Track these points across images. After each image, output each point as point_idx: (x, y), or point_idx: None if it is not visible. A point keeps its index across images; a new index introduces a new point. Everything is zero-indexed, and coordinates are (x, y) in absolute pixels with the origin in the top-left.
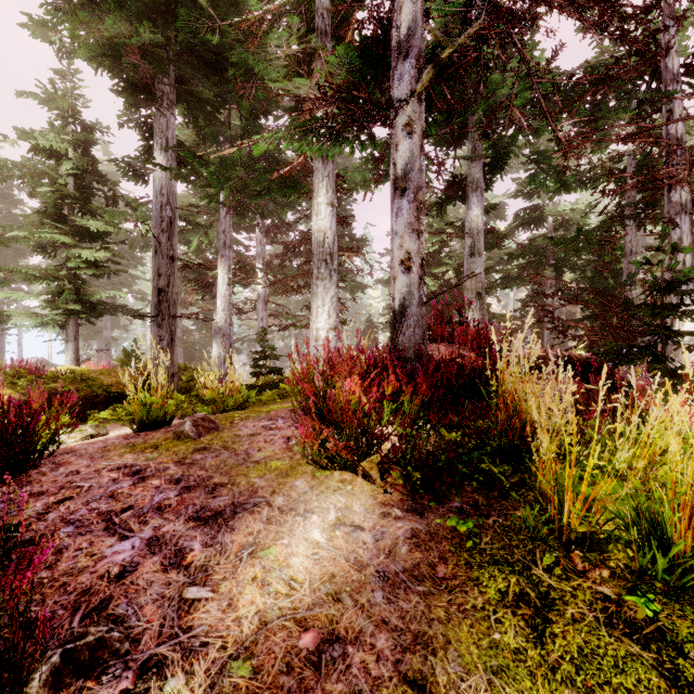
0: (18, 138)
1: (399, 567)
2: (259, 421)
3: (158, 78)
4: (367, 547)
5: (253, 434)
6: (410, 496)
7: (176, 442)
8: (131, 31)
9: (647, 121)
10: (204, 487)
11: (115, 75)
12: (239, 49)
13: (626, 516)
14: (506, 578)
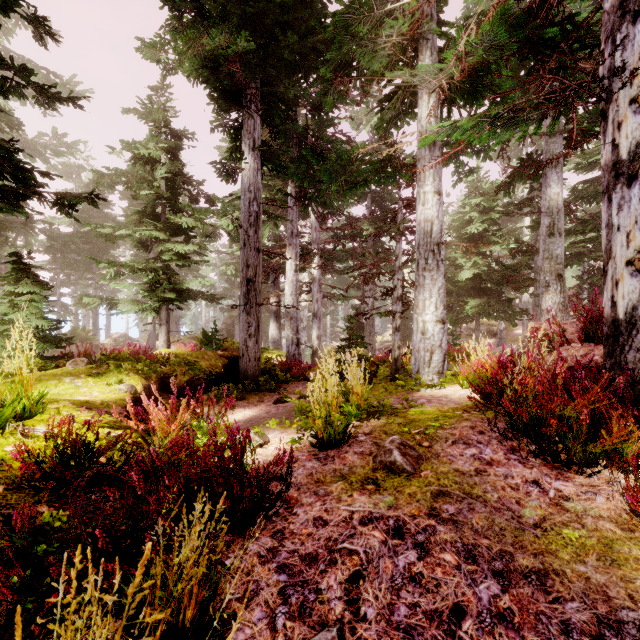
0: (122, 149)
1: None
2: (457, 446)
3: (247, 83)
4: None
5: (477, 471)
6: None
7: (396, 479)
8: (229, 42)
9: None
10: (521, 575)
11: (210, 85)
12: (351, 43)
13: None
14: None
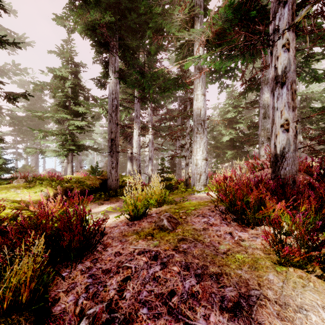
0: (48, 72)
1: None
2: (198, 218)
3: (111, 39)
4: None
5: (204, 229)
6: None
7: (163, 233)
8: (101, 17)
9: None
10: (208, 276)
11: (92, 39)
12: (159, 17)
13: None
14: None
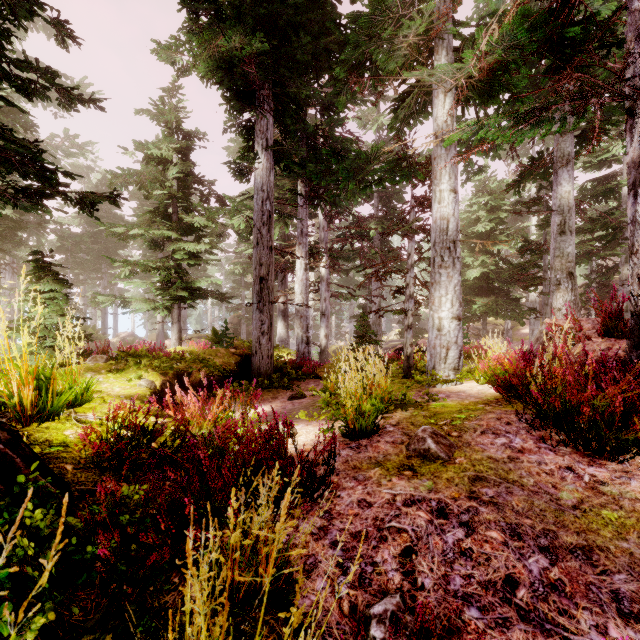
0: (135, 150)
1: None
2: (487, 436)
3: (260, 84)
4: None
5: (510, 458)
6: None
7: (432, 465)
8: (244, 44)
9: None
10: (566, 550)
11: (224, 85)
12: (369, 43)
13: None
14: None
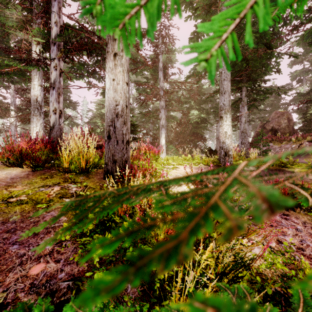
0: None
1: (18, 177)
2: None
3: None
4: (11, 175)
5: None
6: (31, 167)
7: None
8: None
9: (181, 78)
10: None
11: None
12: None
13: (75, 163)
14: (45, 176)
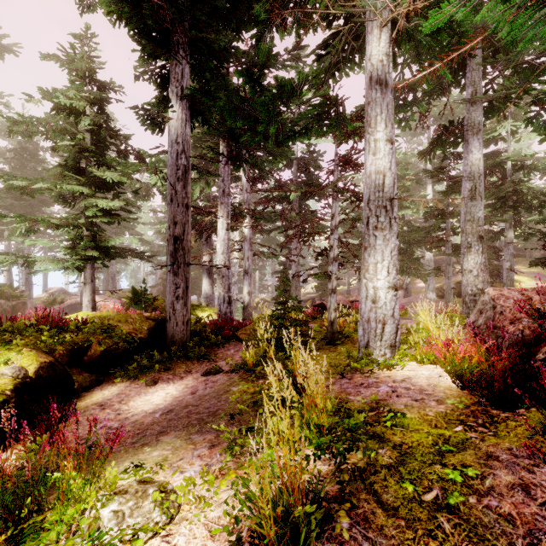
0: (42, 98)
1: None
2: None
3: (174, 27)
4: None
5: None
6: None
7: None
8: None
9: None
10: None
11: (133, 24)
12: None
13: None
14: None
